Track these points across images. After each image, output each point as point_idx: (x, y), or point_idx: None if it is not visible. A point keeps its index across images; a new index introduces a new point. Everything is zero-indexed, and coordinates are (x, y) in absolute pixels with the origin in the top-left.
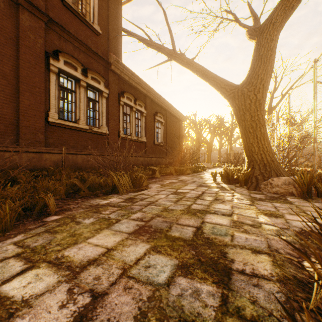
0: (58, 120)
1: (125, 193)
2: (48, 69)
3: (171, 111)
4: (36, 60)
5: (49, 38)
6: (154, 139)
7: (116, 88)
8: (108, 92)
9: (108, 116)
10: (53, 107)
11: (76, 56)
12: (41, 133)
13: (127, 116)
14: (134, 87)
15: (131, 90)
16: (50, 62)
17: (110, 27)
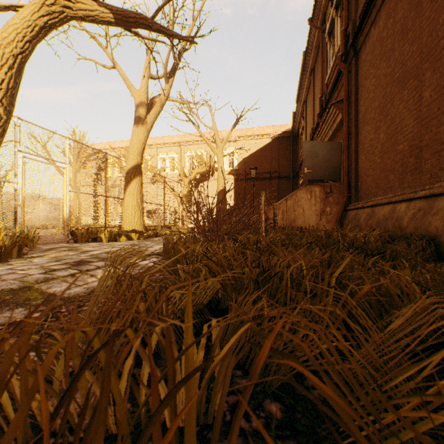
0: None
1: None
2: None
3: None
4: None
5: None
6: None
7: None
8: None
9: None
10: None
11: None
12: None
13: None
14: None
15: None
16: None
17: None
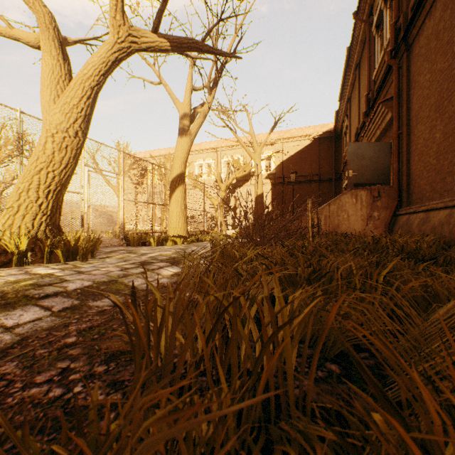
0: None
1: None
2: None
3: None
4: None
5: None
6: None
7: None
8: None
9: None
10: None
11: None
12: None
13: None
14: None
15: None
16: None
17: None
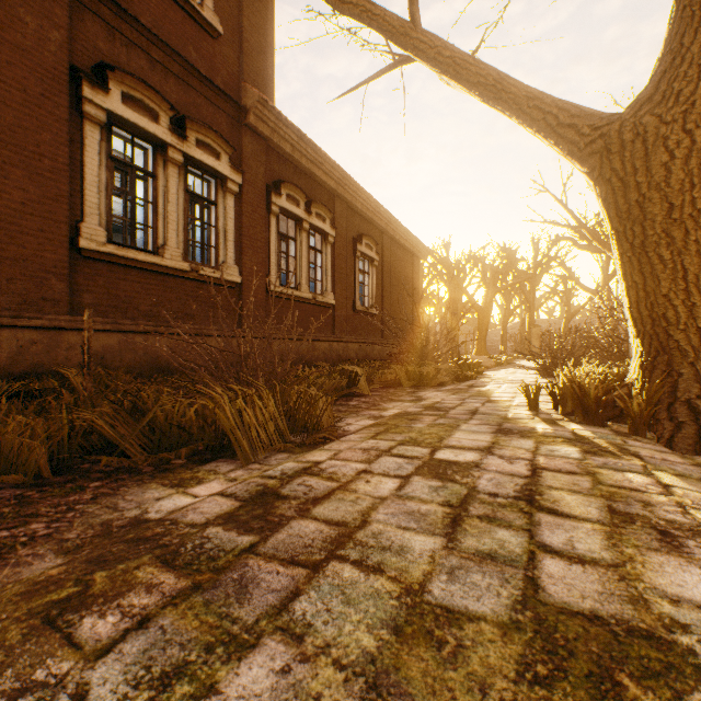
0: (105, 245)
1: (259, 455)
2: (79, 113)
3: (395, 233)
4: (45, 86)
5: (82, 34)
6: (355, 298)
7: (261, 171)
8: (242, 182)
9: (240, 241)
10: (93, 213)
11: (156, 84)
12: (58, 277)
13: (287, 242)
14: (305, 171)
15: (297, 179)
16: (82, 94)
17: (245, 21)
